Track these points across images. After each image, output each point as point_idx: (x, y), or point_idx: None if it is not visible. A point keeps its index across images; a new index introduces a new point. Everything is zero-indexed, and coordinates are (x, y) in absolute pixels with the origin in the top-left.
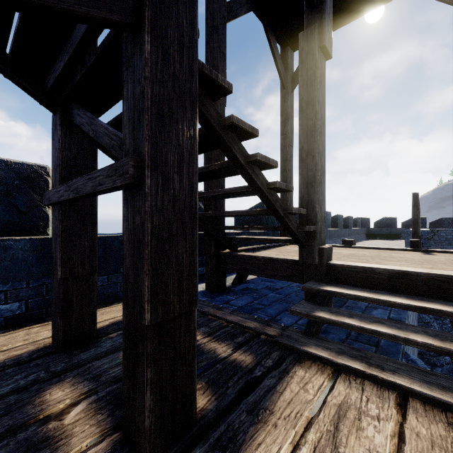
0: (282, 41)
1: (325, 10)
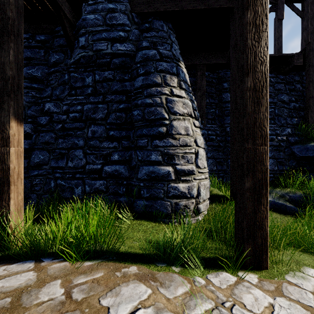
0: (299, 2)
1: (279, 11)
